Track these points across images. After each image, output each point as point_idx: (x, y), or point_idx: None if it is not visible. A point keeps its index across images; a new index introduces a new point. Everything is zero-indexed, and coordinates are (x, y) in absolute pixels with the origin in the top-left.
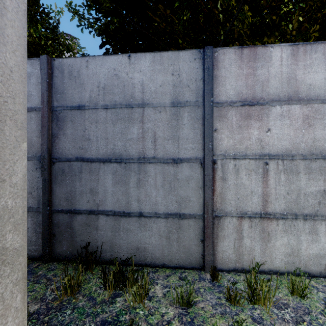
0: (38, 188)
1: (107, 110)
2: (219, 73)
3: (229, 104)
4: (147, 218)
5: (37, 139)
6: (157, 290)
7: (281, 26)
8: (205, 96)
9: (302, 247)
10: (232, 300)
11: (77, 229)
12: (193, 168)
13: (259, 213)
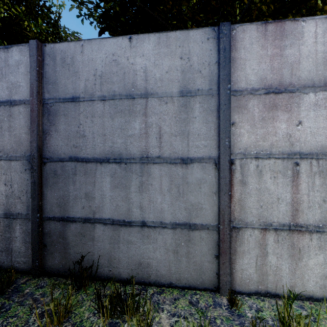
0: (28, 192)
1: (104, 102)
2: (238, 54)
3: (250, 92)
4: (151, 229)
5: (27, 136)
6: (162, 319)
7: (311, 0)
8: (220, 83)
9: None
10: None
11: (71, 239)
12: (205, 170)
13: (287, 224)
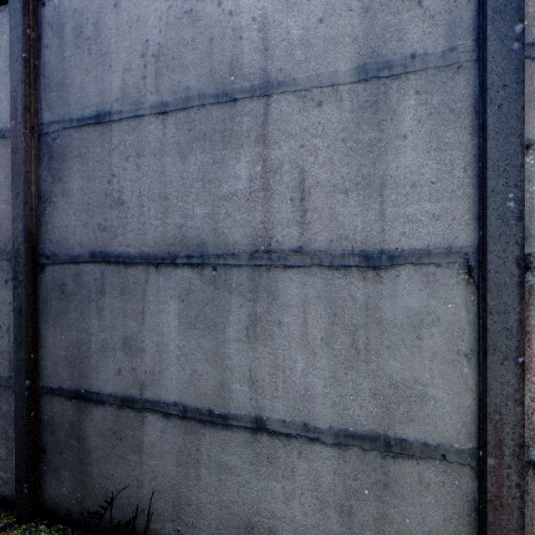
0: (11, 330)
1: (165, 118)
2: None
3: None
4: (278, 440)
5: (8, 209)
6: None
7: None
8: (487, 22)
9: None
10: None
11: (93, 444)
12: (436, 287)
13: None
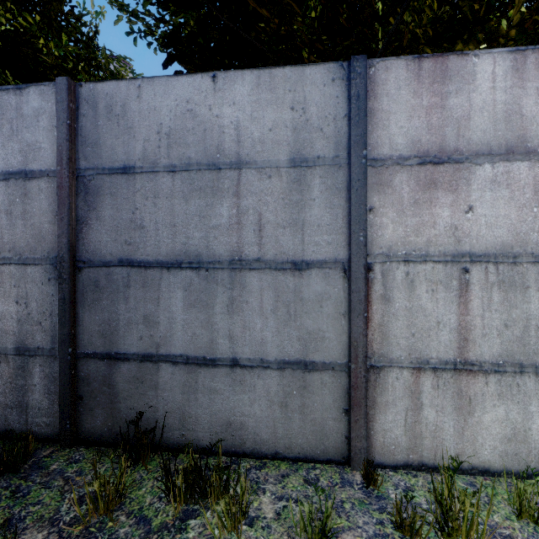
0: (53, 315)
1: (174, 175)
2: (378, 104)
3: (397, 161)
4: (246, 370)
5: (51, 228)
6: (264, 504)
7: (490, 21)
8: (351, 147)
9: (534, 426)
10: (406, 529)
11: (121, 388)
12: (329, 279)
13: (451, 361)
